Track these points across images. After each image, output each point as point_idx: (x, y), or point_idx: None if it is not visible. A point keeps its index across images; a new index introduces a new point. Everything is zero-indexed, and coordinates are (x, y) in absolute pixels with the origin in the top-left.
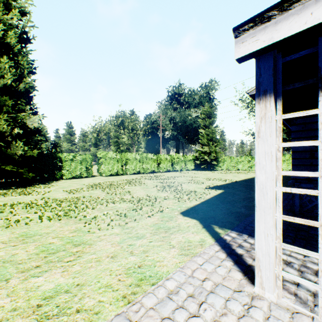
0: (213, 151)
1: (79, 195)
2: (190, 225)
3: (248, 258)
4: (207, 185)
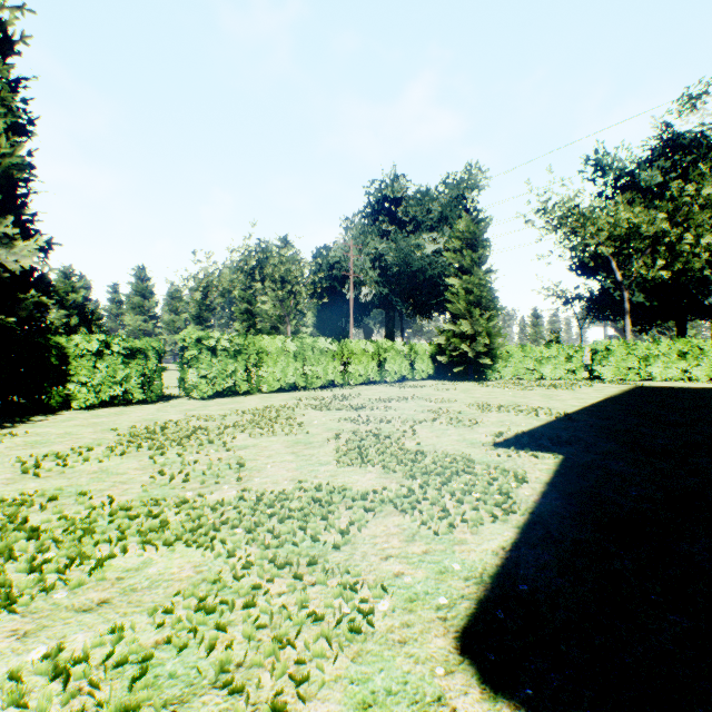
0: (481, 332)
1: (48, 484)
2: None
3: None
4: (495, 434)
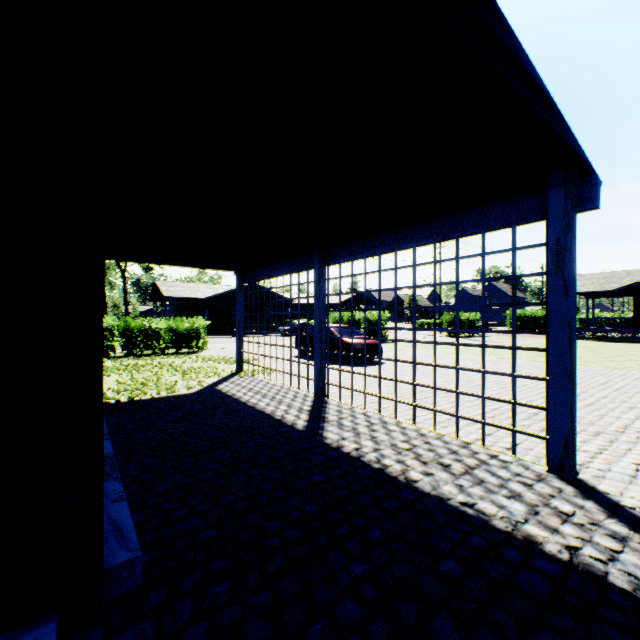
0: None
1: None
2: None
3: (591, 507)
4: None
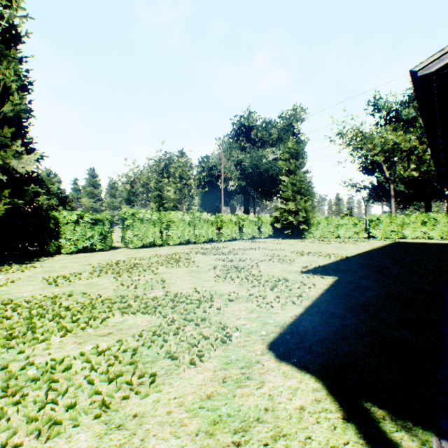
0: (301, 209)
1: (65, 289)
2: (304, 403)
3: None
4: (302, 267)
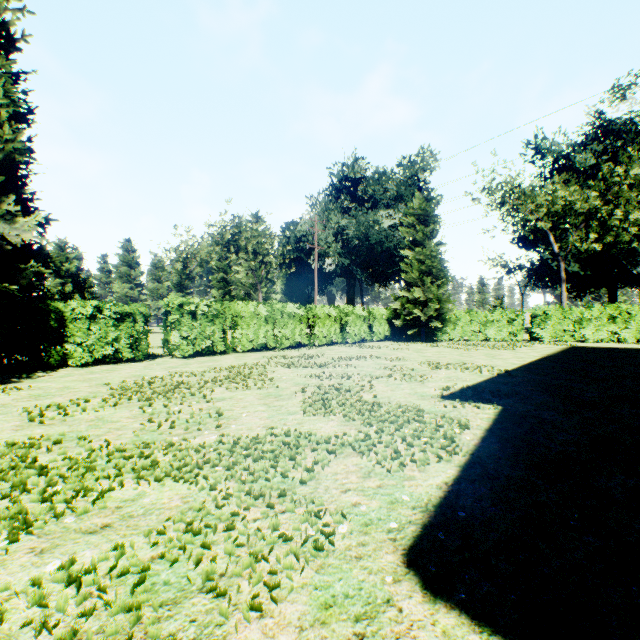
0: (432, 299)
1: (52, 430)
2: None
3: None
4: (442, 388)
